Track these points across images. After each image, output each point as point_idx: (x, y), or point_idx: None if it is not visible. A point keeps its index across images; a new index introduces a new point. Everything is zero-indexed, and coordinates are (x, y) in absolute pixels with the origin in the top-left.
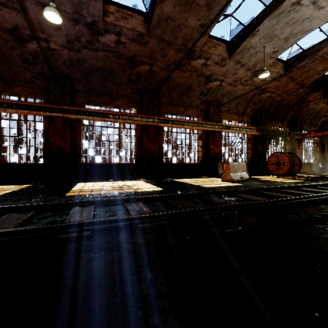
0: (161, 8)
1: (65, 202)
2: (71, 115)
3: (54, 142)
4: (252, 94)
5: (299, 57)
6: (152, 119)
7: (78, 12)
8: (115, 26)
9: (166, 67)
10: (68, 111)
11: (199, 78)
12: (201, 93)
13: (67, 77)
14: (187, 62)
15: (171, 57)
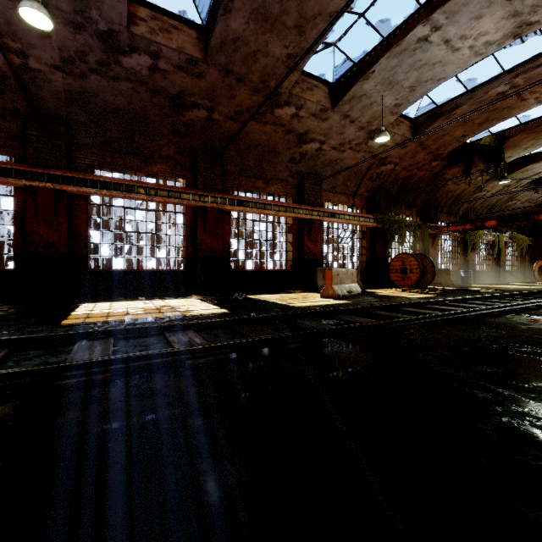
0: (225, 22)
1: (64, 333)
2: (69, 187)
3: (36, 232)
4: (368, 164)
5: (431, 115)
6: (212, 197)
7: (82, 12)
8: (149, 42)
9: (236, 115)
10: (64, 180)
11: (287, 135)
12: (291, 159)
13: (61, 119)
14: (269, 110)
15: (244, 100)
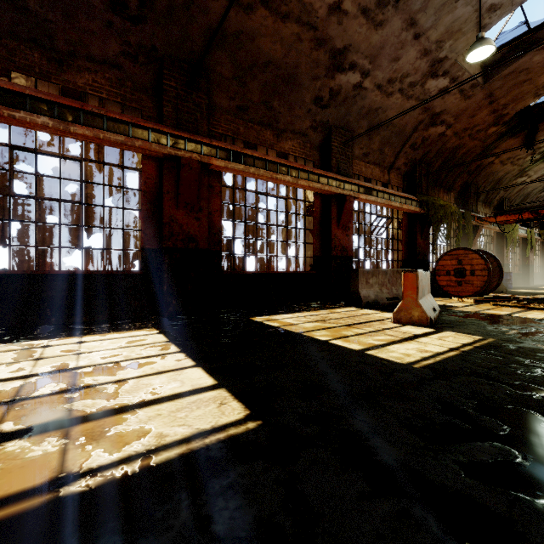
0: None
1: None
2: None
3: None
4: (415, 122)
5: (516, 45)
6: (191, 142)
7: None
8: None
9: None
10: None
11: (316, 51)
12: (315, 98)
13: None
14: None
15: None
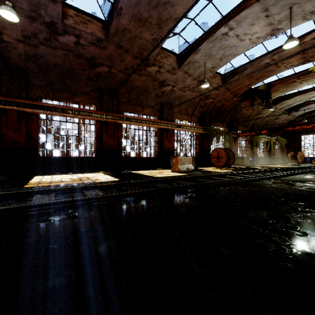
0: (118, 20)
1: (27, 191)
2: (27, 109)
3: (7, 135)
4: (199, 99)
5: (232, 73)
6: (111, 116)
7: (35, 11)
8: (74, 29)
9: (124, 70)
10: (24, 105)
11: (154, 82)
12: (156, 95)
13: (22, 70)
14: (143, 68)
15: (129, 62)
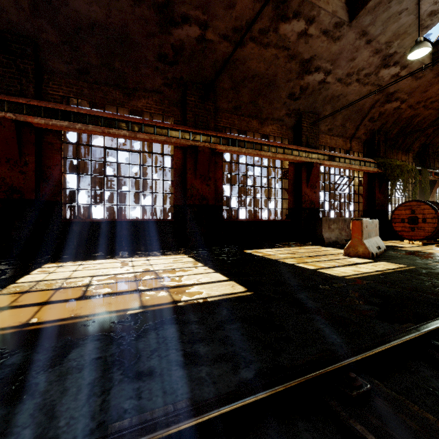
0: None
1: None
2: (34, 118)
3: None
4: (372, 101)
5: None
6: (204, 136)
7: None
8: None
9: (233, 34)
10: (29, 110)
11: (289, 63)
12: (289, 94)
13: (27, 38)
14: (273, 26)
15: (244, 11)
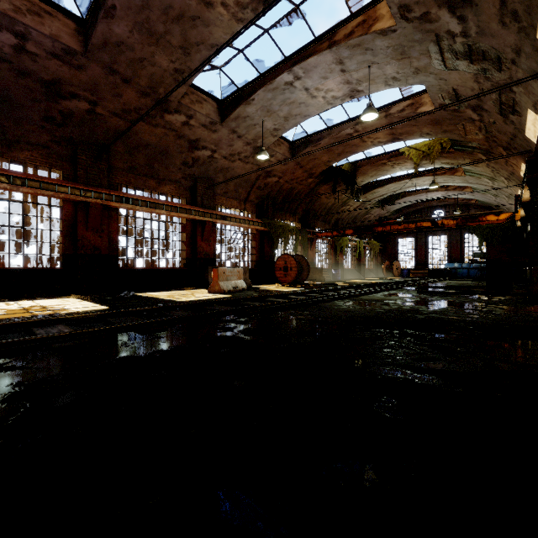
0: (108, 25)
1: None
2: None
3: None
4: (256, 175)
5: (304, 141)
6: (96, 193)
7: None
8: (13, 21)
9: (123, 113)
10: None
11: (179, 140)
12: (183, 162)
13: None
14: (159, 114)
15: (131, 101)
